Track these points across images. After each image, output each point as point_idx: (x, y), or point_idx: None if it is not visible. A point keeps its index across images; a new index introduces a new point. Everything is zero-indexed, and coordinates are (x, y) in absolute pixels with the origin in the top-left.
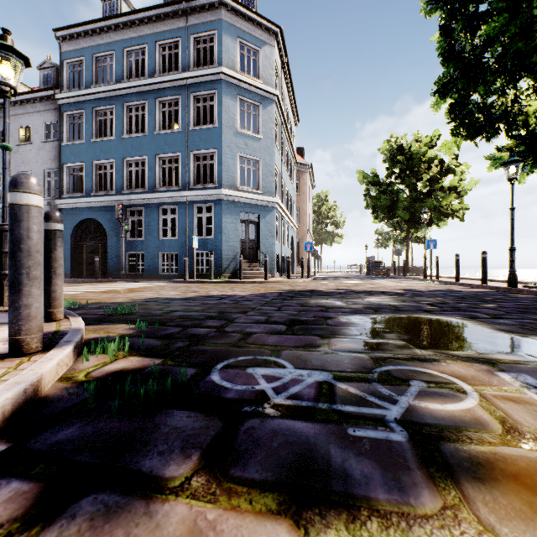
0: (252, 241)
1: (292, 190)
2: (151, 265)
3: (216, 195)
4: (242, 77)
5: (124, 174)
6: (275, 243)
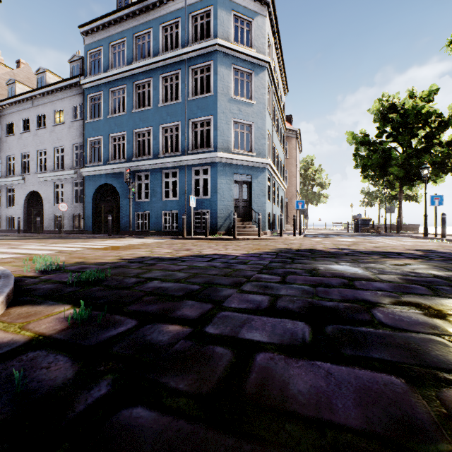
0: (245, 200)
1: (281, 153)
2: (155, 223)
3: (211, 158)
4: (235, 47)
5: (133, 143)
6: (267, 202)
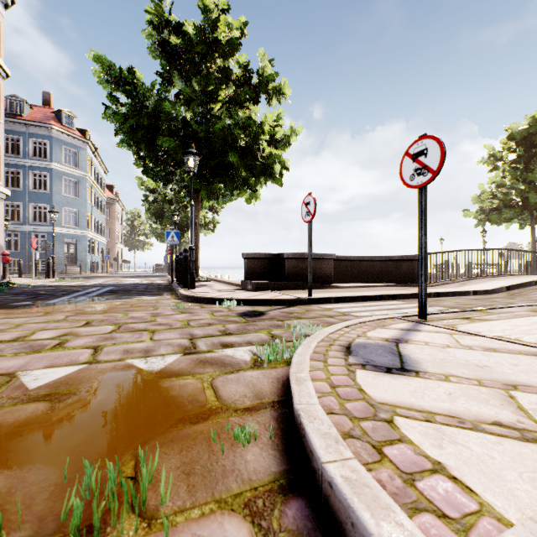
0: (72, 254)
1: (103, 218)
2: None
3: (49, 230)
4: (66, 168)
5: None
6: (88, 255)
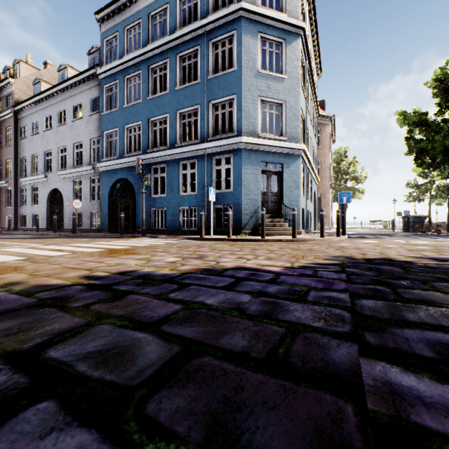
0: (274, 193)
1: (314, 142)
2: (172, 221)
3: (234, 145)
4: (263, 11)
5: (149, 133)
6: (300, 196)
